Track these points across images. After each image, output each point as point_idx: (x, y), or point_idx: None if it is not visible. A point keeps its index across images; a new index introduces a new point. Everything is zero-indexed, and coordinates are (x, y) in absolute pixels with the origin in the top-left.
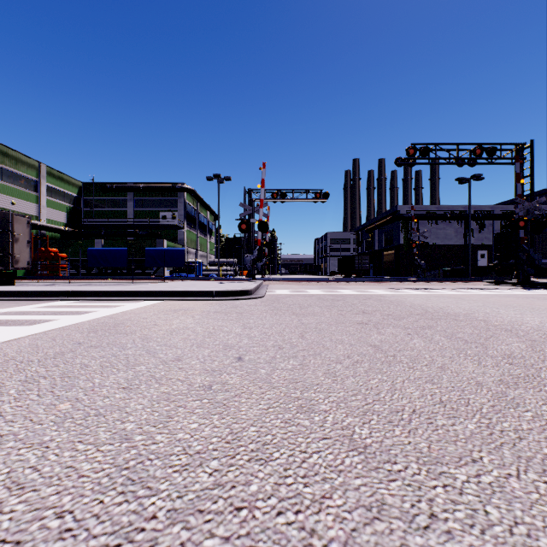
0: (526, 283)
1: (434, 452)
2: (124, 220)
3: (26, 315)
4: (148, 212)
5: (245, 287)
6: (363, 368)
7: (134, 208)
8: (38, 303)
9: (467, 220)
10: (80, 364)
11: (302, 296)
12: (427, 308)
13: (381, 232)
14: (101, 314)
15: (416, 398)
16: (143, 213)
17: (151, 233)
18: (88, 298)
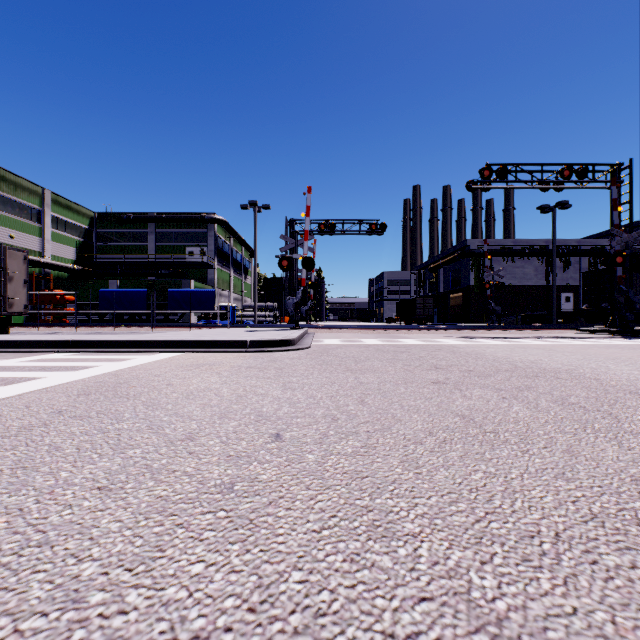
0: (624, 331)
1: (629, 636)
2: (144, 256)
3: (6, 372)
4: (172, 247)
5: (287, 336)
6: (456, 453)
7: (156, 242)
8: (28, 356)
9: (550, 257)
10: (49, 445)
11: (357, 346)
12: (515, 362)
13: (447, 271)
14: (102, 369)
15: (552, 509)
16: (166, 248)
17: (176, 272)
18: (92, 350)
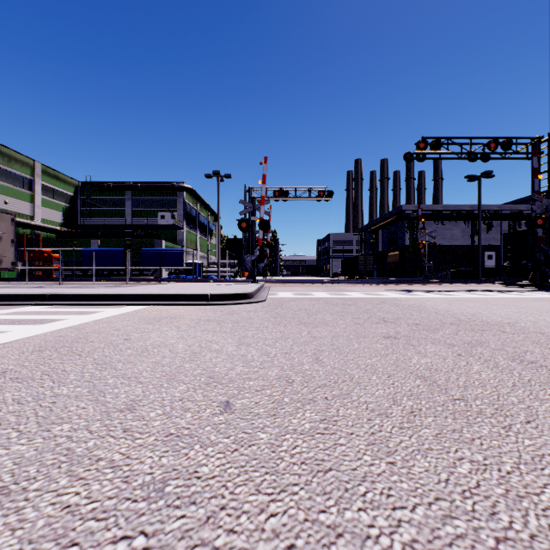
0: (544, 285)
1: None
2: (122, 220)
3: None
4: (146, 212)
5: (245, 290)
6: (429, 430)
7: (132, 207)
8: (5, 309)
9: (475, 220)
10: None
11: (308, 299)
12: (457, 314)
13: (385, 233)
14: (68, 323)
15: None
16: (141, 213)
17: (150, 234)
18: (66, 303)
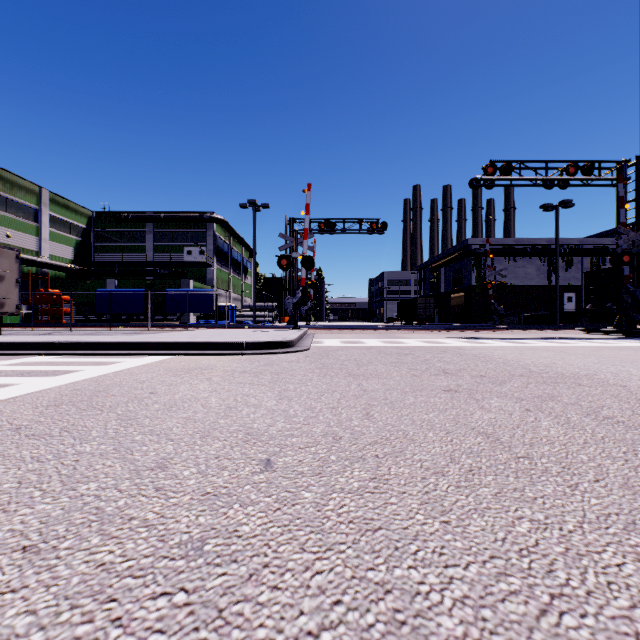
0: (631, 331)
1: None
2: (142, 256)
3: None
4: (171, 247)
5: (285, 337)
6: (489, 489)
7: (154, 242)
8: (11, 359)
9: (552, 257)
10: None
11: (358, 348)
12: (528, 365)
13: (448, 271)
14: (85, 375)
15: None
16: (164, 248)
17: (174, 272)
18: (80, 352)
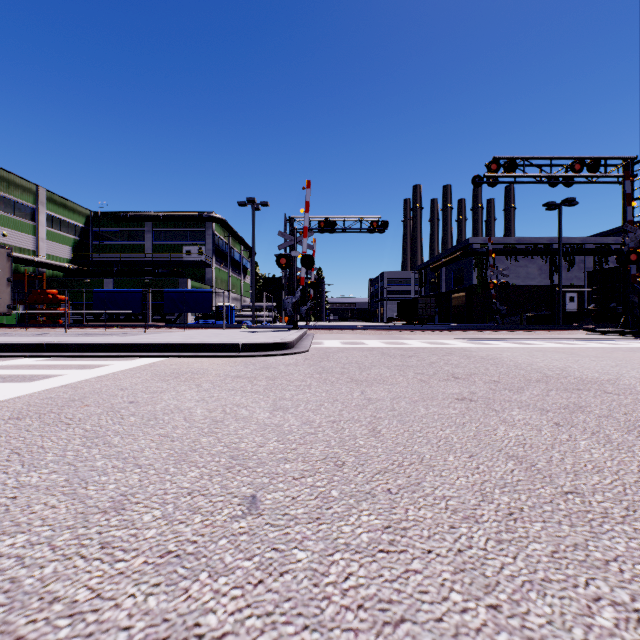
0: (639, 332)
1: None
2: (141, 255)
3: None
4: (169, 246)
5: (283, 338)
6: (541, 545)
7: (153, 241)
8: None
9: (554, 256)
10: None
11: (360, 349)
12: (542, 369)
13: (449, 271)
14: (64, 380)
15: None
16: (163, 247)
17: (173, 272)
18: (67, 354)
